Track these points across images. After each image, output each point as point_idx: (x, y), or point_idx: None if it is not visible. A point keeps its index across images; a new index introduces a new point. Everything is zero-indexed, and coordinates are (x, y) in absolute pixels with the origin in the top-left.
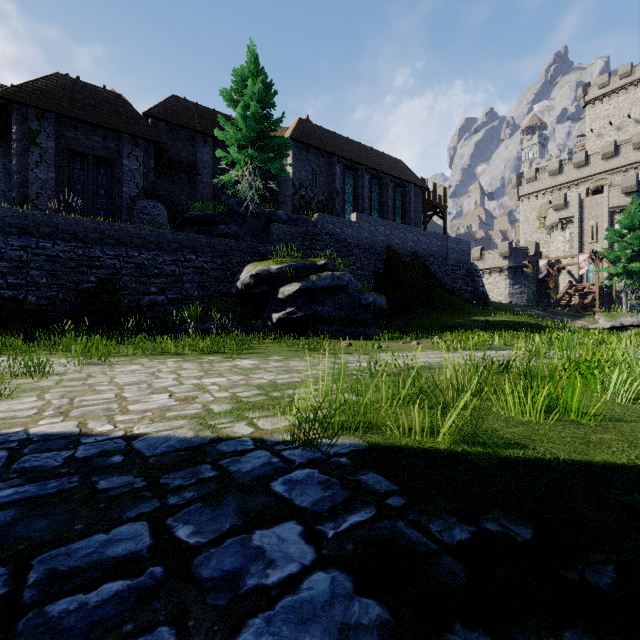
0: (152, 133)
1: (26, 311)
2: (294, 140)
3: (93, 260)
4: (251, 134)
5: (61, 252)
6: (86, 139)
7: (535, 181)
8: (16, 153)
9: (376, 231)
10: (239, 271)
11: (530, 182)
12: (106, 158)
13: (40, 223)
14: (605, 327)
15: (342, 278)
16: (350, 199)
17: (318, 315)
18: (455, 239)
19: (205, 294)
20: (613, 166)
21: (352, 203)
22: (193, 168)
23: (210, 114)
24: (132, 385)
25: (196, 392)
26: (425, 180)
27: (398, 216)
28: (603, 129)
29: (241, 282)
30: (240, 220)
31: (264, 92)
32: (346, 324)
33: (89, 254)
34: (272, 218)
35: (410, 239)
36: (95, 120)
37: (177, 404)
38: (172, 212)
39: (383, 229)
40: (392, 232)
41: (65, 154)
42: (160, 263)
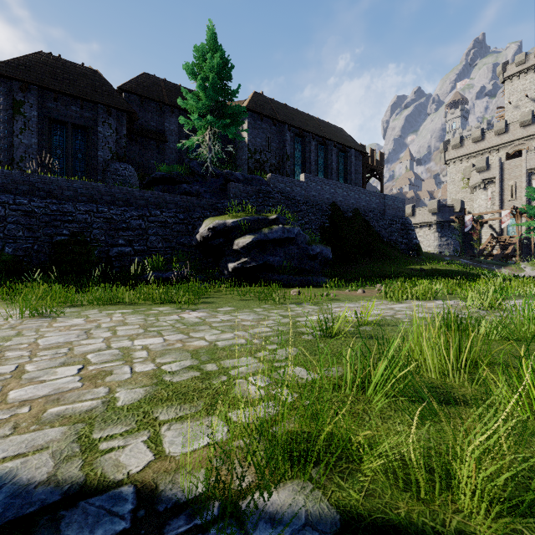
0: (124, 104)
1: (3, 261)
2: (249, 110)
3: (66, 215)
4: (211, 103)
5: (36, 208)
6: (65, 109)
7: (460, 147)
8: (3, 121)
9: (322, 190)
10: (199, 225)
11: (455, 148)
12: (83, 126)
13: (18, 182)
14: (531, 275)
15: (292, 231)
16: (299, 162)
17: (270, 265)
18: (391, 197)
19: (168, 246)
20: (530, 133)
21: (300, 166)
22: (161, 136)
23: (177, 89)
24: (50, 349)
25: (116, 362)
26: (364, 146)
27: (341, 177)
28: (520, 101)
29: (200, 235)
30: (201, 180)
31: (222, 65)
32: (295, 273)
33: (62, 210)
34: (229, 178)
35: (352, 197)
36: (73, 92)
37: (77, 387)
38: (143, 174)
39: (328, 188)
40: (336, 191)
41: (46, 122)
42: (127, 218)
